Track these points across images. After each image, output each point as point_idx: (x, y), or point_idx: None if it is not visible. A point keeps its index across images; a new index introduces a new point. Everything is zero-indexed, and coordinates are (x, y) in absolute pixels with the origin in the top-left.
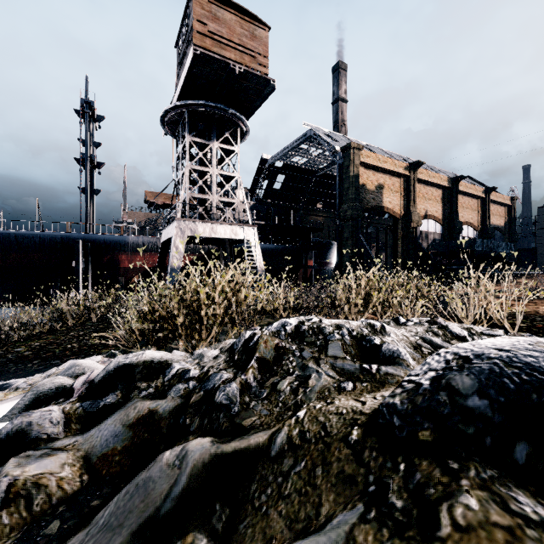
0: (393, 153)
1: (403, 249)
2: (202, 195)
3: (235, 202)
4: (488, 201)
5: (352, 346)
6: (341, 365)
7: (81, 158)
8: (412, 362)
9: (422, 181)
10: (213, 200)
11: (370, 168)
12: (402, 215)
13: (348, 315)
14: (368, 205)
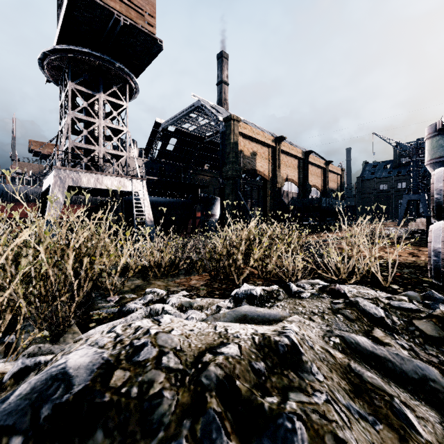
0: (263, 129)
1: (271, 204)
2: (87, 146)
3: (124, 155)
4: (327, 171)
5: None
6: None
7: None
8: None
9: (285, 152)
10: (100, 151)
11: (246, 138)
12: (270, 177)
13: (229, 271)
14: (245, 168)
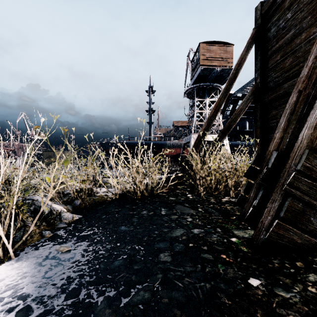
0: None
1: None
2: (202, 123)
3: (216, 124)
4: None
5: None
6: None
7: (148, 110)
8: None
9: None
10: None
11: None
12: None
13: None
14: None
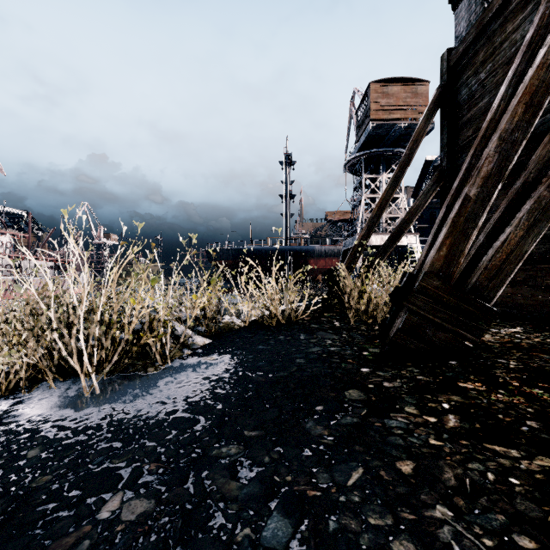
0: None
1: None
2: None
3: (400, 217)
4: None
5: None
6: None
7: (283, 194)
8: None
9: None
10: (382, 217)
11: None
12: None
13: None
14: None
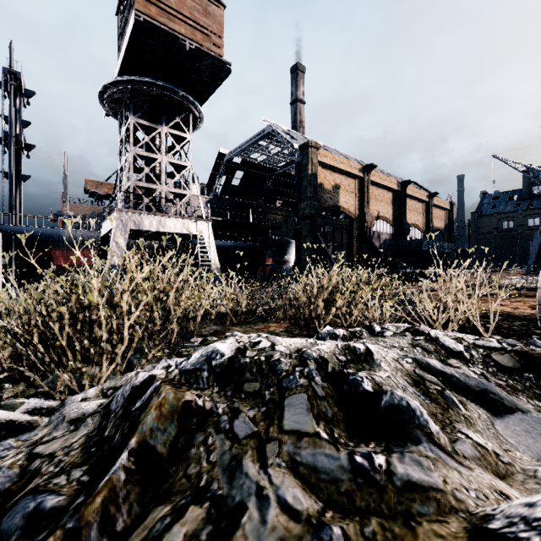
0: (348, 155)
1: (358, 248)
2: (149, 185)
3: (188, 194)
4: (431, 205)
5: (327, 399)
6: (310, 457)
7: (3, 137)
8: (435, 428)
9: (375, 183)
10: (162, 190)
11: (327, 168)
12: (357, 215)
13: (309, 319)
14: (325, 204)
